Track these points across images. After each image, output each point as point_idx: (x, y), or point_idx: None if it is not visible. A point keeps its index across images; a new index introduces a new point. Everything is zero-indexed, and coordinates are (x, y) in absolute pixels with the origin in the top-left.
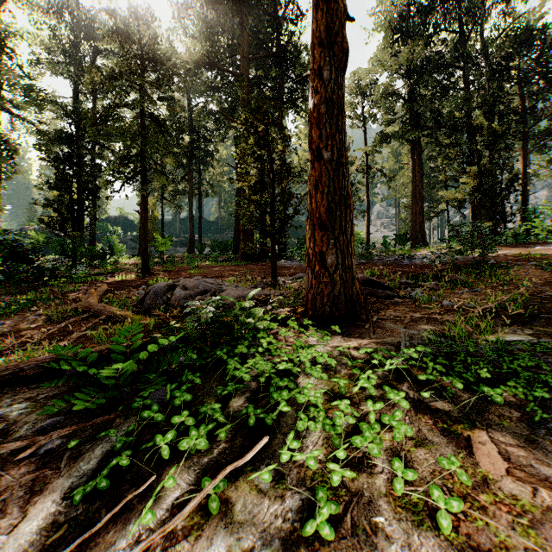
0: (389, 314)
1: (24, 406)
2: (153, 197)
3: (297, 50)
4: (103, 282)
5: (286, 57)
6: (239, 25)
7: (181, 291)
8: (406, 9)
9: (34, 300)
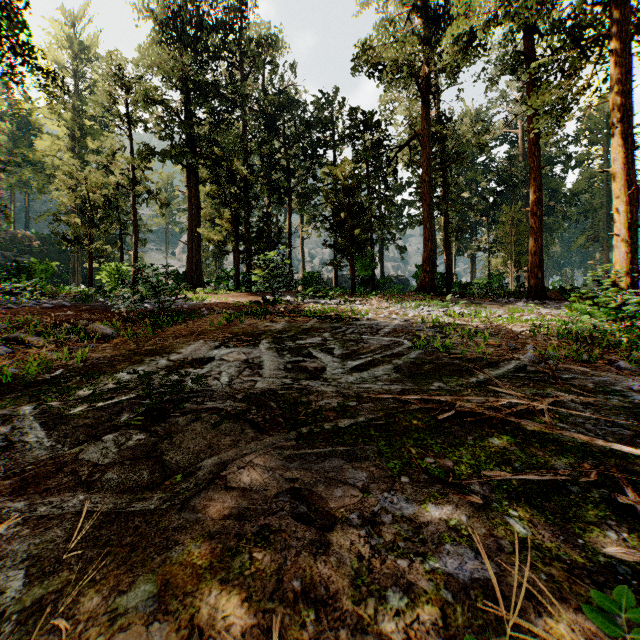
0: None
1: None
2: None
3: None
4: None
5: None
6: None
7: None
8: (177, 11)
9: None
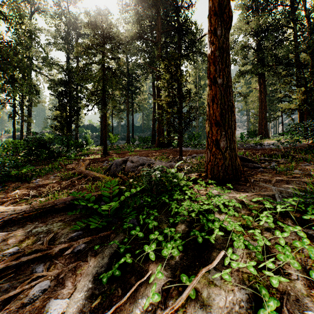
0: (259, 178)
1: (59, 224)
2: (107, 113)
3: (189, 25)
4: (84, 159)
5: (183, 29)
6: (155, 13)
7: (130, 163)
8: None
9: (53, 168)
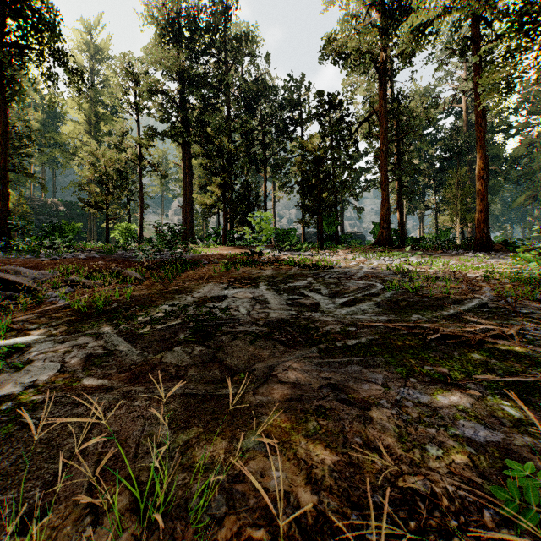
0: None
1: None
2: None
3: None
4: None
5: None
6: None
7: None
8: (175, 17)
9: None
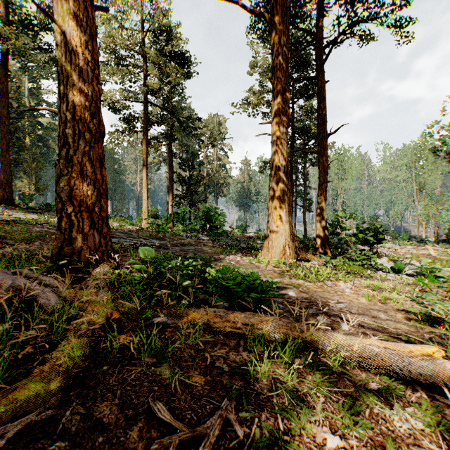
0: None
1: None
2: None
3: None
4: None
5: None
6: None
7: None
8: None
9: None
